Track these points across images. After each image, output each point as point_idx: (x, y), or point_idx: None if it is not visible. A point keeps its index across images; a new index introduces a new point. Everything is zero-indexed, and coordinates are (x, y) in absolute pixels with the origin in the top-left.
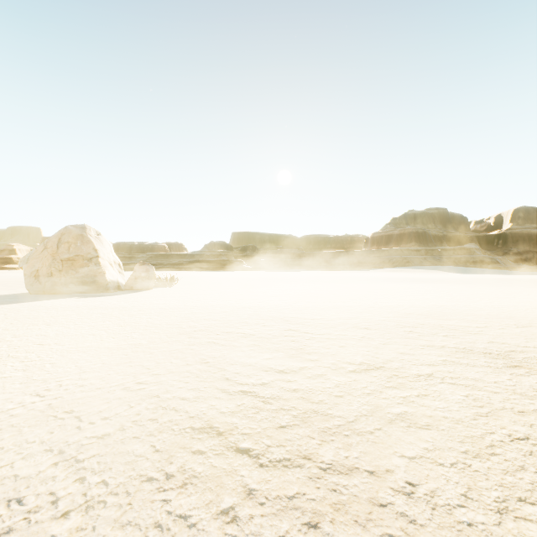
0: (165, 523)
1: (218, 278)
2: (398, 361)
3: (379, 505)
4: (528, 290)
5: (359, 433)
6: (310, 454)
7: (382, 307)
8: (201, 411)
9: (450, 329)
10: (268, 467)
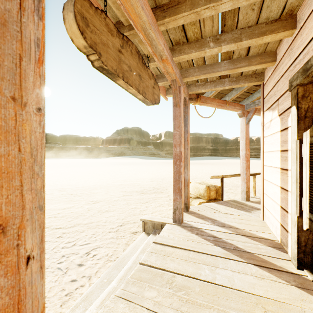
0: None
1: None
2: (109, 198)
3: (98, 225)
4: (163, 167)
5: (94, 216)
6: (80, 223)
7: (107, 179)
8: None
9: (130, 185)
10: (68, 228)
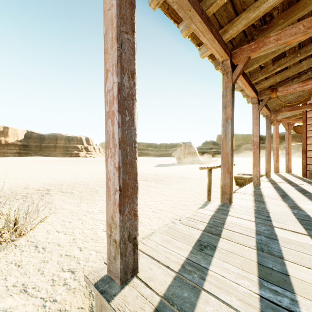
0: None
1: None
2: None
3: None
4: None
5: None
6: None
7: None
8: None
9: None
10: None
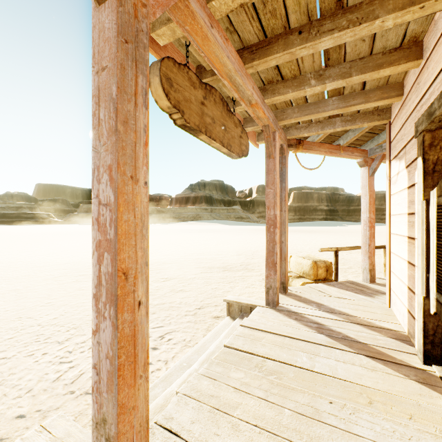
0: None
1: (29, 234)
2: (183, 275)
3: (172, 307)
4: (254, 236)
5: (166, 296)
6: (150, 304)
7: (179, 251)
8: None
9: (210, 259)
10: None
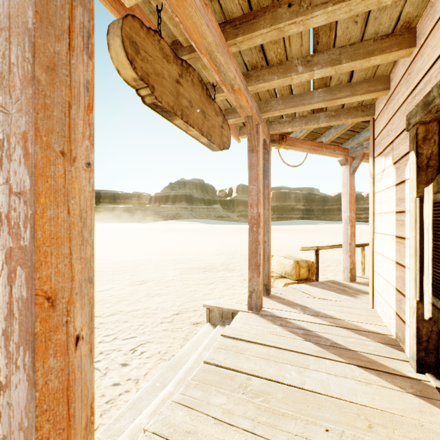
0: None
1: None
2: (161, 277)
3: (147, 313)
4: (234, 235)
5: (141, 301)
6: (122, 310)
7: (158, 251)
8: None
9: (189, 259)
10: (106, 317)
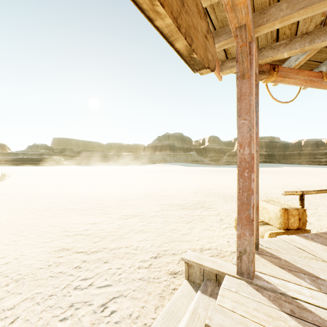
0: (53, 275)
1: (43, 173)
2: (145, 212)
3: (127, 253)
4: (207, 175)
5: (125, 238)
6: (106, 247)
7: (146, 188)
8: (57, 244)
9: (170, 196)
10: (90, 254)
